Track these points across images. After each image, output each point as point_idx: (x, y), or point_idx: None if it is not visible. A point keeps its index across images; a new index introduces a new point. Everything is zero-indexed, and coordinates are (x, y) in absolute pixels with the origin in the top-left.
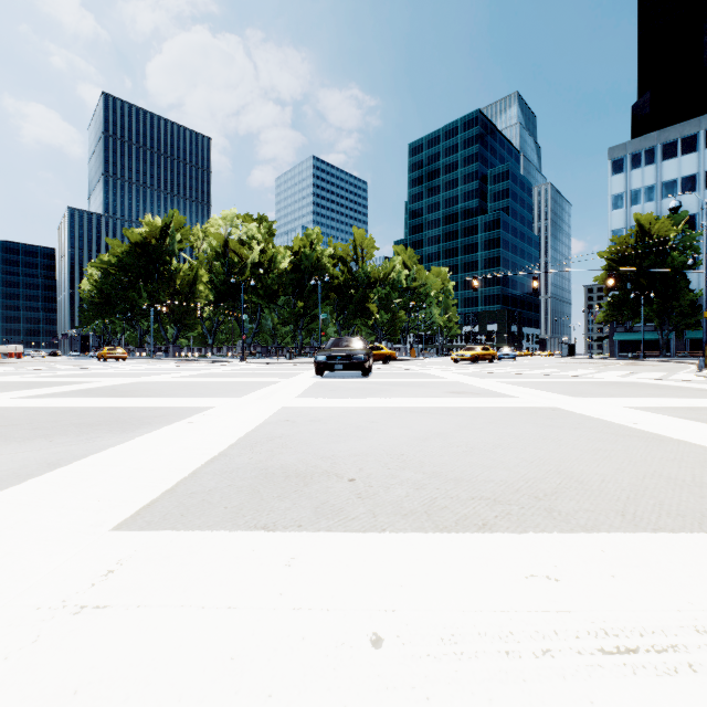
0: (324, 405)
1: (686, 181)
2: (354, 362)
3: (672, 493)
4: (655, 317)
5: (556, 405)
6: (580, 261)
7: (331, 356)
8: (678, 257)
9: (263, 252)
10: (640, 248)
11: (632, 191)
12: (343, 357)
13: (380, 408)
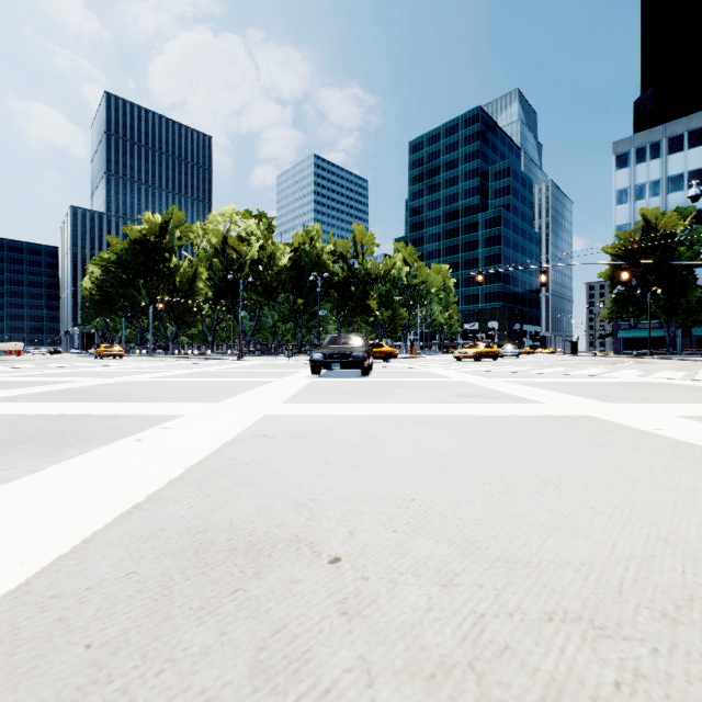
0: (313, 414)
1: (693, 175)
2: (352, 361)
3: None
4: (662, 314)
5: (592, 414)
6: (591, 254)
7: (328, 354)
8: (686, 253)
9: (262, 249)
10: (646, 243)
11: (637, 186)
12: (340, 355)
13: (381, 417)
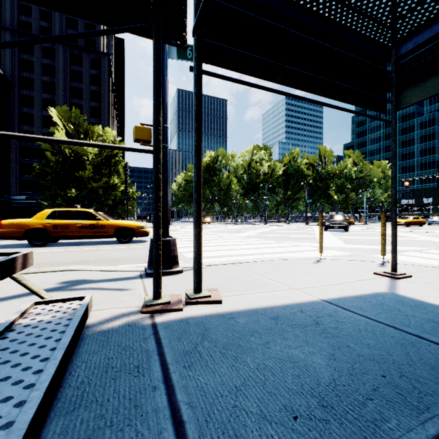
0: (348, 238)
1: None
2: (343, 226)
3: (434, 247)
4: None
5: (430, 240)
6: None
7: (332, 223)
8: None
9: (267, 166)
10: None
11: None
12: (337, 223)
13: (366, 239)
